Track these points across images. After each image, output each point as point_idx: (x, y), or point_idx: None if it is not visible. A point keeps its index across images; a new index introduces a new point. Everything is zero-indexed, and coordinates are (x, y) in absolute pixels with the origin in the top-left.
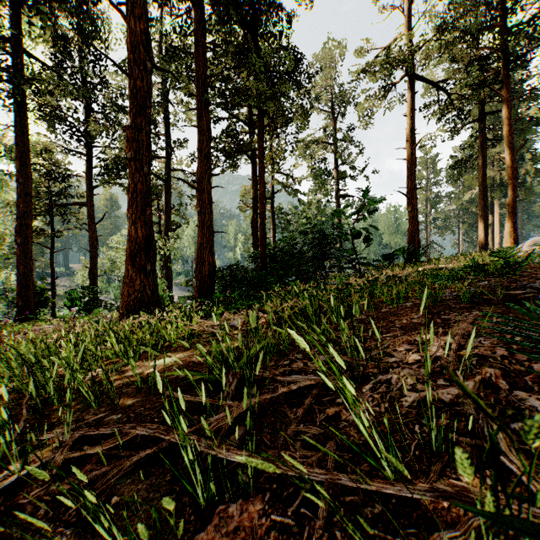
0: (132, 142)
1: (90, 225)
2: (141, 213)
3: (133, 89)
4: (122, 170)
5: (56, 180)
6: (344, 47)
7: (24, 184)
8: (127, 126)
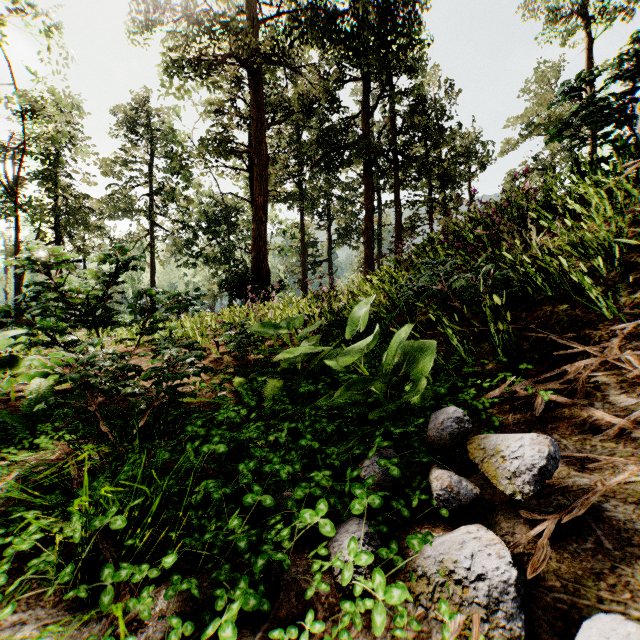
0: (366, 234)
1: (330, 275)
2: (369, 267)
3: (366, 211)
4: (350, 234)
5: (310, 246)
6: (556, 69)
7: (305, 254)
8: (364, 228)
